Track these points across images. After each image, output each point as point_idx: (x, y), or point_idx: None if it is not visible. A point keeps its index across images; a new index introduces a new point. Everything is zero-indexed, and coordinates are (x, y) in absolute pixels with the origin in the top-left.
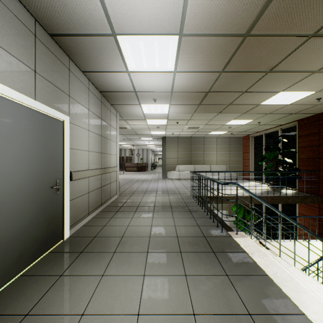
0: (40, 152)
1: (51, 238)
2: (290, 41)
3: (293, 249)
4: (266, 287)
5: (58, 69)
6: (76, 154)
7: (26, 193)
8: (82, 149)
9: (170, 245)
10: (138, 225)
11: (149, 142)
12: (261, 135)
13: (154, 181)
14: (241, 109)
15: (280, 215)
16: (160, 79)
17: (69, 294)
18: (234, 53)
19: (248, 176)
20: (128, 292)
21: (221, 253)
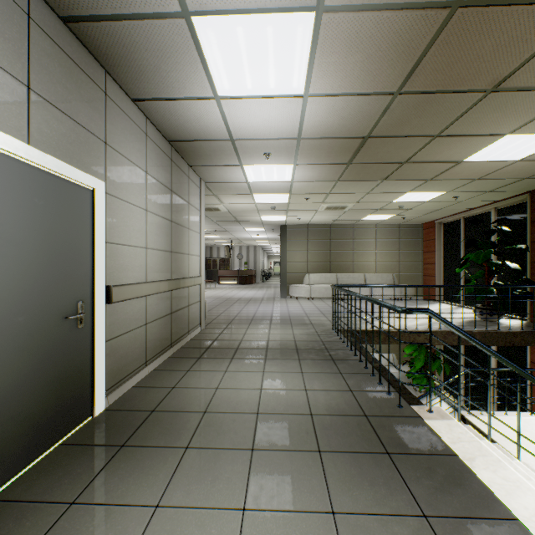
0: (39, 248)
1: (66, 416)
2: None
3: None
4: None
5: (81, 90)
6: (121, 253)
7: (6, 330)
8: (132, 244)
9: (298, 434)
10: (236, 387)
11: (258, 235)
12: (457, 221)
13: (267, 302)
14: (426, 171)
15: (495, 365)
16: (277, 112)
17: None
18: (426, 50)
19: (432, 293)
20: None
21: (405, 456)
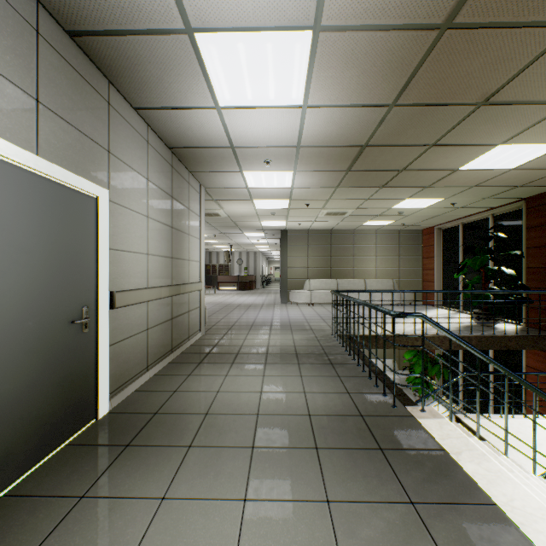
0: (47, 255)
1: (72, 418)
2: (531, 38)
3: (533, 440)
4: (496, 534)
5: (86, 101)
6: (124, 259)
7: (17, 333)
8: (134, 251)
9: (297, 433)
10: (237, 390)
11: (258, 240)
12: (456, 227)
13: (267, 308)
14: (423, 178)
15: (492, 369)
16: (277, 122)
17: (92, 542)
18: (418, 67)
19: (431, 299)
20: (212, 540)
21: (396, 451)
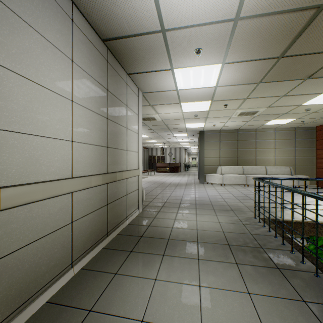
0: None
1: None
2: None
3: None
4: None
5: None
6: (26, 144)
7: None
8: (47, 135)
9: None
10: (167, 322)
11: (182, 139)
12: None
13: (190, 187)
14: None
15: None
16: None
17: None
18: None
19: None
20: None
21: None
